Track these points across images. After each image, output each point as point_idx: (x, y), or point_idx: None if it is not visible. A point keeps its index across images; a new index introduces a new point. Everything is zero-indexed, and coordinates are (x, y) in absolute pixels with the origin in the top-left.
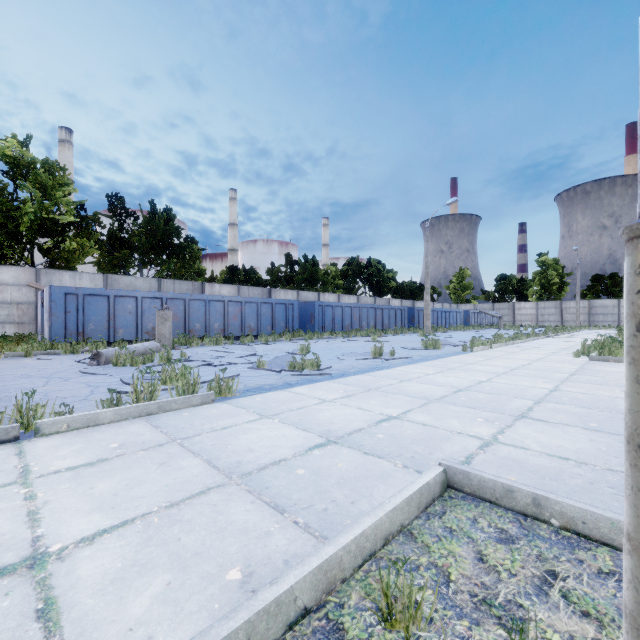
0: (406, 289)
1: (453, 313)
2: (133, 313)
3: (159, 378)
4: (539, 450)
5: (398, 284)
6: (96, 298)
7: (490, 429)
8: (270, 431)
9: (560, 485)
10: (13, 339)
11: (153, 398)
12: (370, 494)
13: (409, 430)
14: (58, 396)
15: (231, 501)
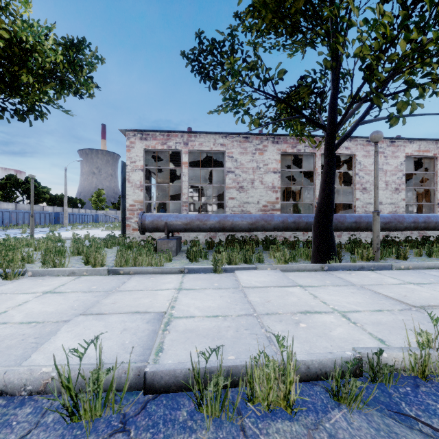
0: (59, 199)
1: (88, 216)
2: None
3: None
4: None
5: (52, 196)
6: None
7: None
8: None
9: None
10: None
11: None
12: None
13: None
14: None
15: None
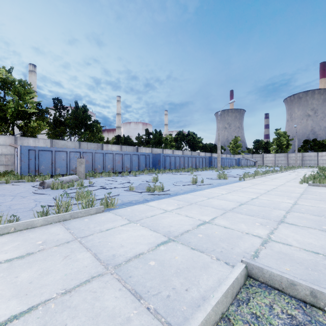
0: (207, 147)
1: (232, 159)
2: (65, 160)
3: (75, 196)
4: (298, 246)
5: (203, 144)
6: (45, 152)
7: (265, 230)
8: (134, 232)
9: (320, 275)
10: (1, 173)
11: (68, 210)
12: (197, 282)
13: (217, 231)
14: (16, 208)
15: (106, 288)
